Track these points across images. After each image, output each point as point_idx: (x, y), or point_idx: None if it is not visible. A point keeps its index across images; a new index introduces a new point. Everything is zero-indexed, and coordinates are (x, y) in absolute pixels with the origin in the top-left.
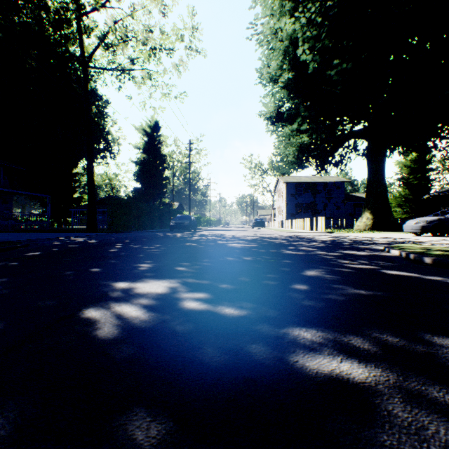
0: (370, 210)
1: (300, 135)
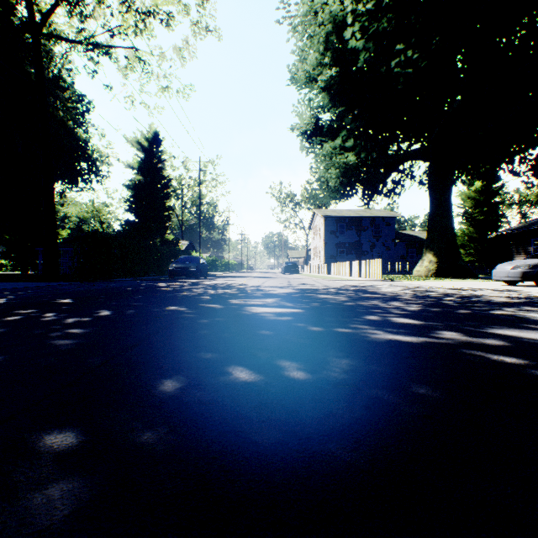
0: (433, 250)
1: (345, 154)
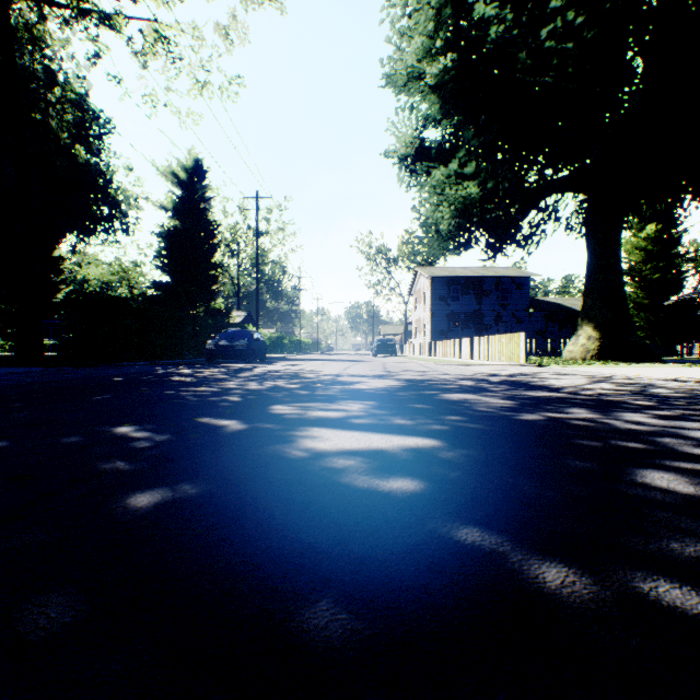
0: (593, 322)
1: (464, 183)
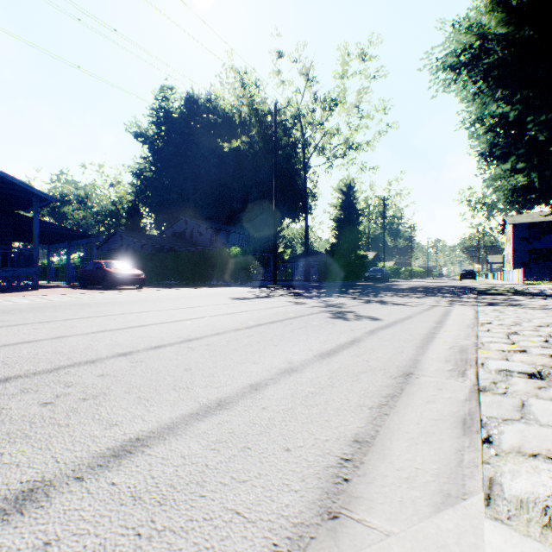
0: None
1: (514, 176)
